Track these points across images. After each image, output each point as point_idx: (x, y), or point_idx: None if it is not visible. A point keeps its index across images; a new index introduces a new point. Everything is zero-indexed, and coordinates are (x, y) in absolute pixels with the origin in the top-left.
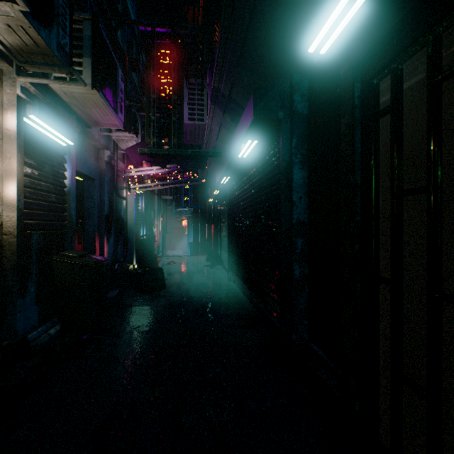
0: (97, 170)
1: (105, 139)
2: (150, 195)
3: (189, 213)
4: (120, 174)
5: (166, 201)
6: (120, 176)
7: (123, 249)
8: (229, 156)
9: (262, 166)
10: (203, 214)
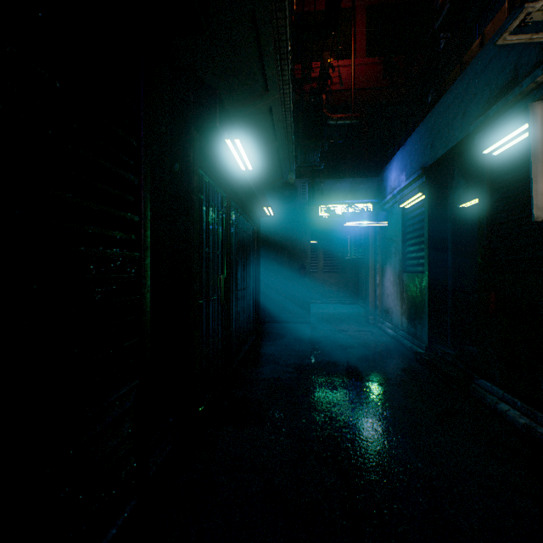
0: None
1: None
2: None
3: None
4: None
5: None
6: None
7: None
8: None
9: None
10: None
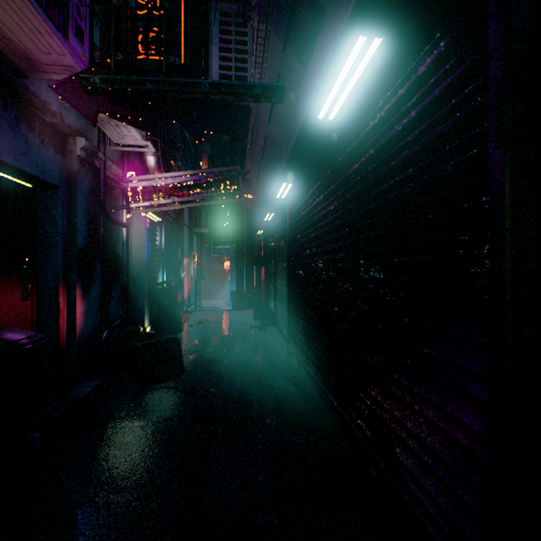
0: (62, 171)
1: (77, 118)
2: (176, 226)
3: (232, 252)
4: (114, 184)
5: (201, 237)
6: (113, 187)
7: (122, 305)
8: (295, 127)
9: (377, 127)
10: (249, 253)
